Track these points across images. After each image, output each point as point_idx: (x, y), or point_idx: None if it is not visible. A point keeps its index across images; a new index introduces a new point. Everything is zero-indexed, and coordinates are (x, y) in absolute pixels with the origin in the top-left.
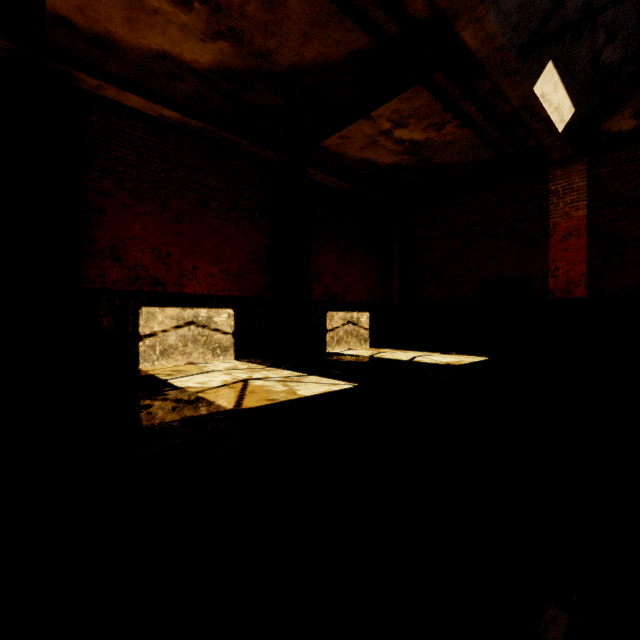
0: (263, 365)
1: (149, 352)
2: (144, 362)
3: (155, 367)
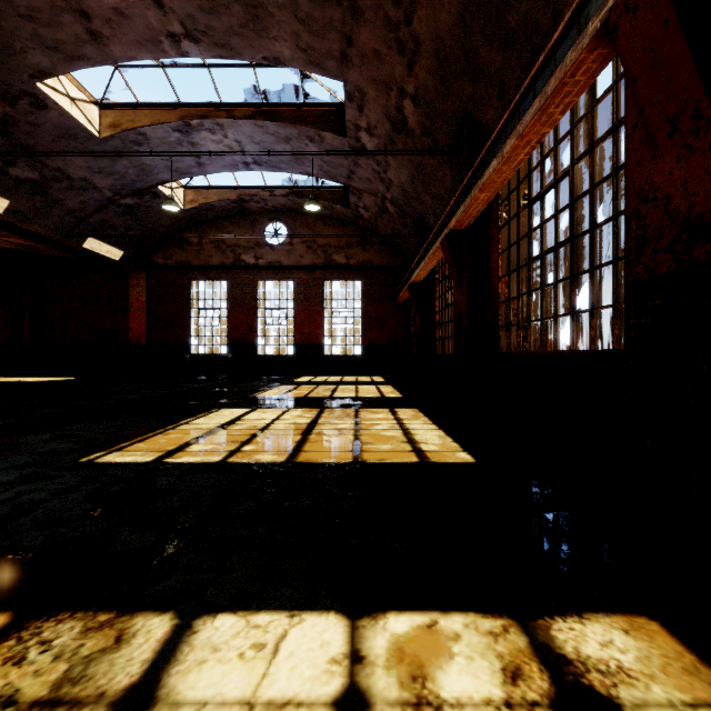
0: None
1: None
2: None
3: None
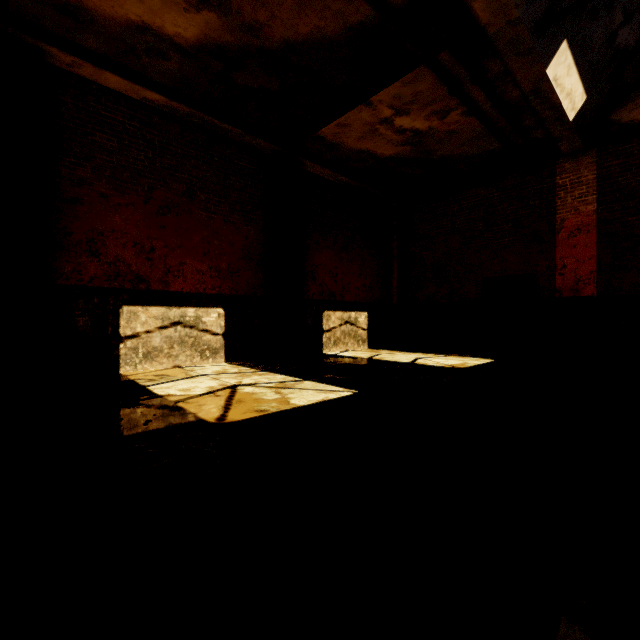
0: (255, 368)
1: (131, 355)
2: (125, 366)
3: (137, 371)
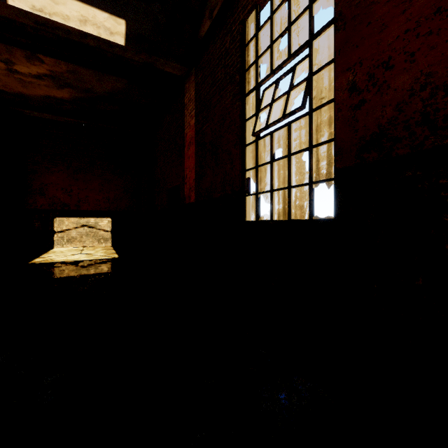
0: None
1: None
2: None
3: None
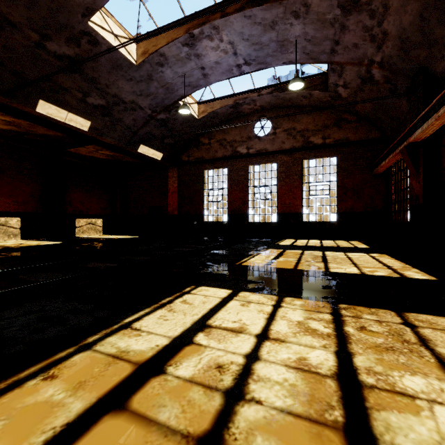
0: (35, 240)
1: None
2: None
3: None
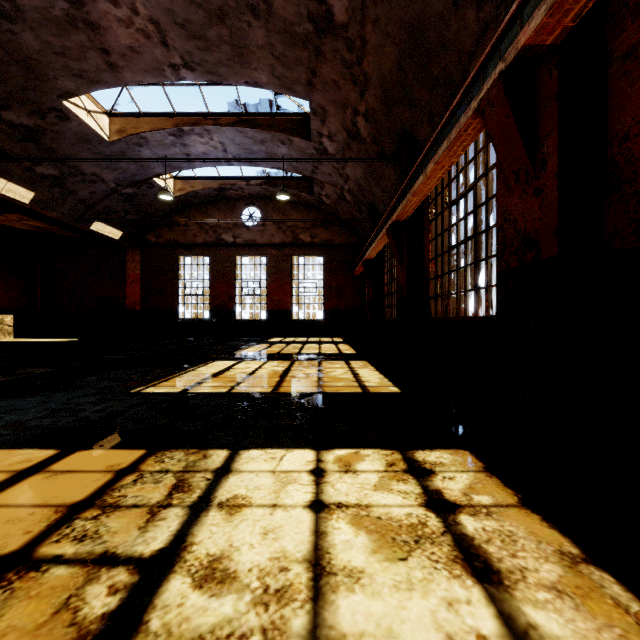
0: None
1: None
2: None
3: None
